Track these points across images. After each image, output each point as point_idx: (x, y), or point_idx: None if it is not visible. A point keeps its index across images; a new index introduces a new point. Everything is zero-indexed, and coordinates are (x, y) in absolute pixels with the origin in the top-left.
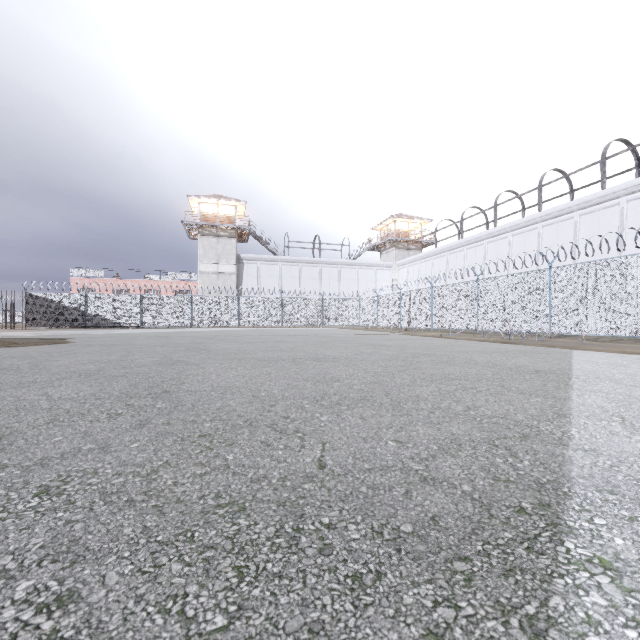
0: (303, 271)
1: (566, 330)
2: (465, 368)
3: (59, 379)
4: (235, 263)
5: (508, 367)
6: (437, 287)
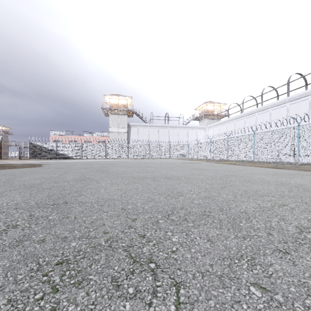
0: (160, 131)
1: (309, 161)
2: (265, 186)
3: (10, 190)
4: (126, 127)
5: (294, 185)
6: (231, 138)
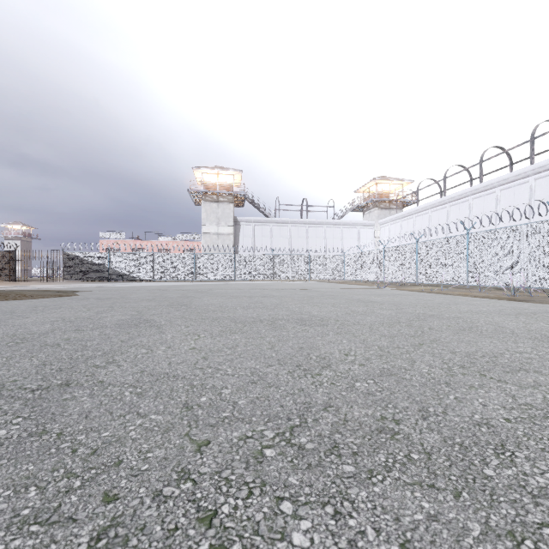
0: (292, 231)
1: None
2: (508, 342)
3: None
4: (232, 225)
5: None
6: (422, 242)
